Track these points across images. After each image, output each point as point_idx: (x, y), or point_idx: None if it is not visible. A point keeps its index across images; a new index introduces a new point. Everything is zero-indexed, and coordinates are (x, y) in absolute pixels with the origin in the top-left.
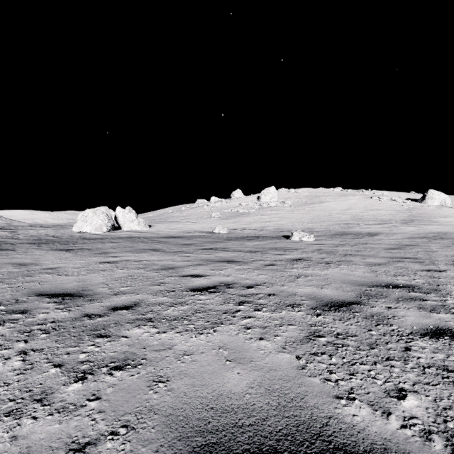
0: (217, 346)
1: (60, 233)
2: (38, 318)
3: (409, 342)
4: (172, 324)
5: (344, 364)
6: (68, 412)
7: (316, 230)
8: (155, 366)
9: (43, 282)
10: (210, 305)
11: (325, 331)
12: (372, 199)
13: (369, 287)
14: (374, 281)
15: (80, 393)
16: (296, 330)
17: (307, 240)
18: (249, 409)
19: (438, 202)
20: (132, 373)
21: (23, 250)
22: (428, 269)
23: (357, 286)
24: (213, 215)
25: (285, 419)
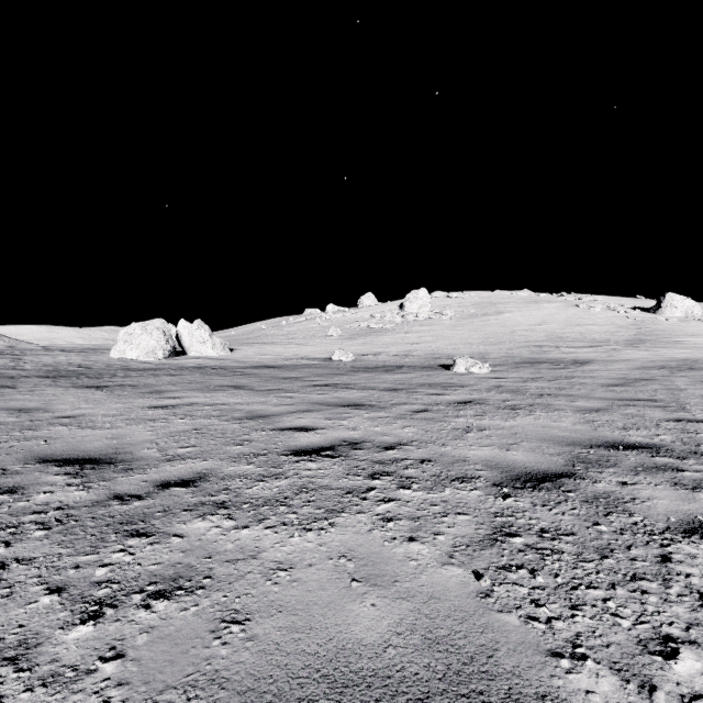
0: (336, 553)
1: (90, 361)
2: (35, 501)
3: (667, 545)
4: (260, 512)
5: (559, 587)
6: (61, 685)
7: (492, 356)
8: (227, 591)
9: (53, 440)
10: (324, 479)
11: (521, 525)
12: (577, 308)
13: (586, 448)
14: (593, 437)
15: (88, 645)
16: (470, 523)
17: (478, 371)
18: (394, 679)
19: (681, 313)
20: (185, 605)
21: (28, 388)
22: (676, 419)
23: (566, 446)
24: (330, 332)
25: (461, 700)
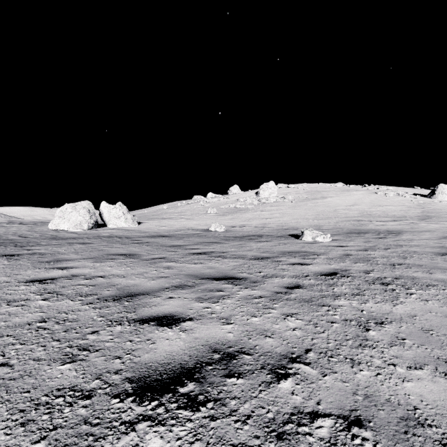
0: None
1: (32, 231)
2: None
3: None
4: None
5: None
6: None
7: (325, 227)
8: None
9: None
10: None
11: None
12: (377, 194)
13: None
14: None
15: None
16: None
17: (322, 240)
18: None
19: None
20: None
21: None
22: None
23: None
24: (209, 211)
25: None
